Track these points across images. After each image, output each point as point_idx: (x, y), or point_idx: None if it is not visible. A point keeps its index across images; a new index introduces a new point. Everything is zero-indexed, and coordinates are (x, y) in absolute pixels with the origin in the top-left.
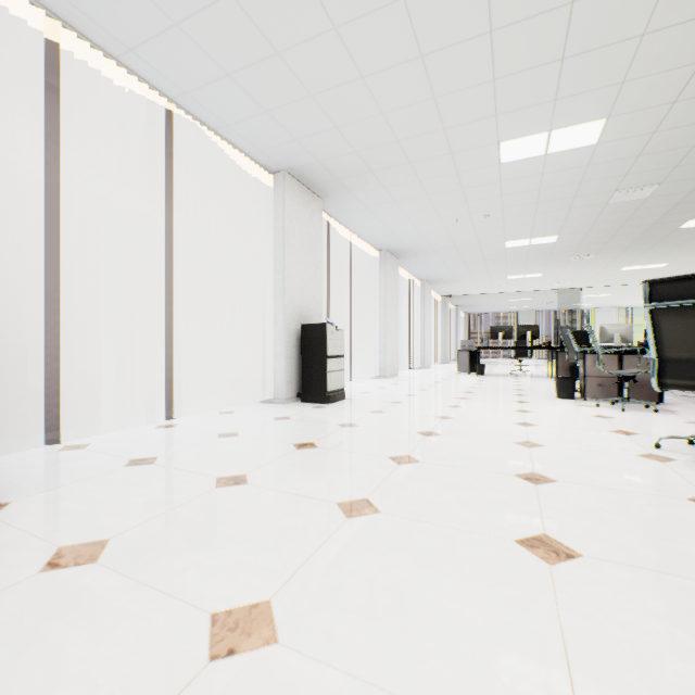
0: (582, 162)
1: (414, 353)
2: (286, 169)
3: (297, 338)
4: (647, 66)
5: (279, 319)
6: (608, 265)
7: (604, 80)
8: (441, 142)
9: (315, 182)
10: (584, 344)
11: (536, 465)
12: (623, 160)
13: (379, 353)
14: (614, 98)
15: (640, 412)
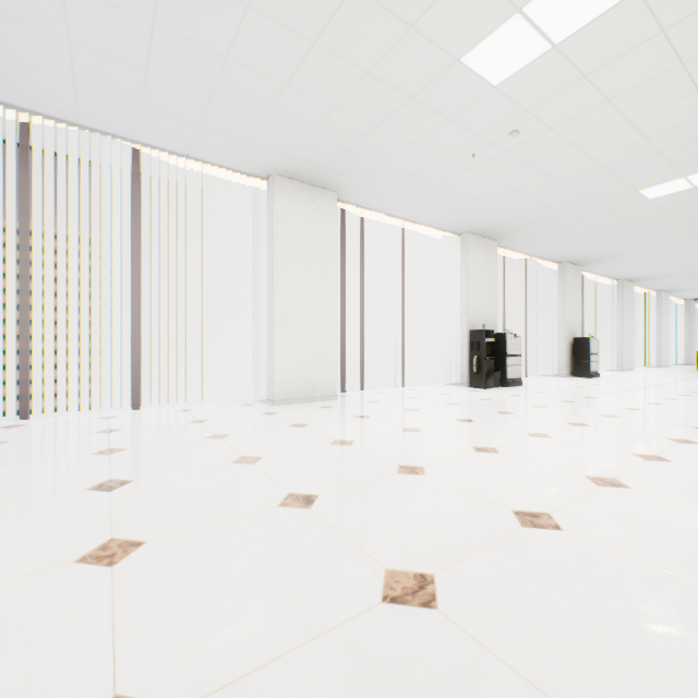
0: None
1: (649, 354)
2: (565, 261)
3: (569, 344)
4: None
5: (561, 335)
6: None
7: None
8: (664, 245)
9: (580, 262)
10: None
11: None
12: None
13: (616, 353)
14: None
15: None
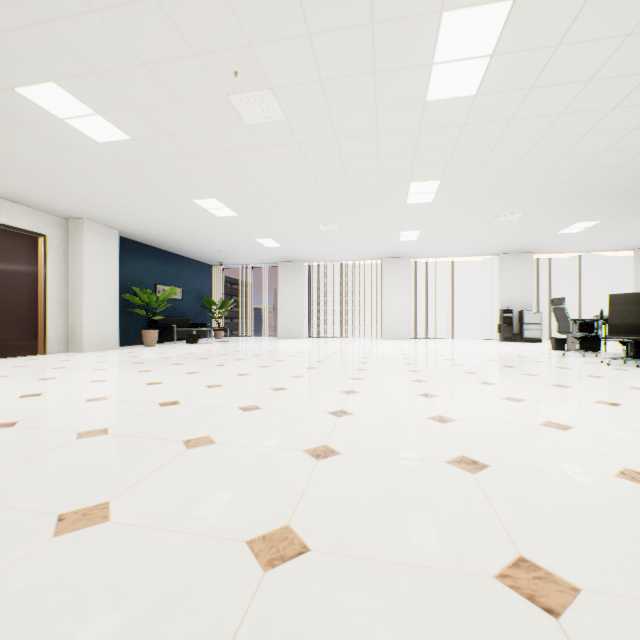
0: None
1: None
2: (637, 248)
3: None
4: None
5: None
6: None
7: None
8: None
9: None
10: None
11: None
12: None
13: None
14: None
15: None
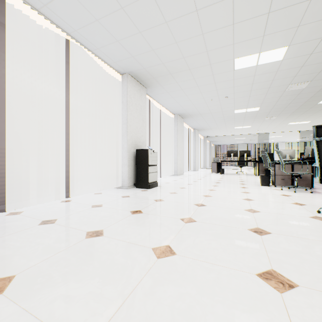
0: (274, 69)
1: (190, 163)
2: (128, 72)
3: (133, 156)
4: (311, 17)
5: (125, 147)
6: (282, 122)
7: (289, 25)
8: (205, 58)
9: (143, 79)
10: (271, 159)
11: (258, 223)
12: (294, 68)
13: (174, 163)
14: (293, 35)
15: (303, 192)
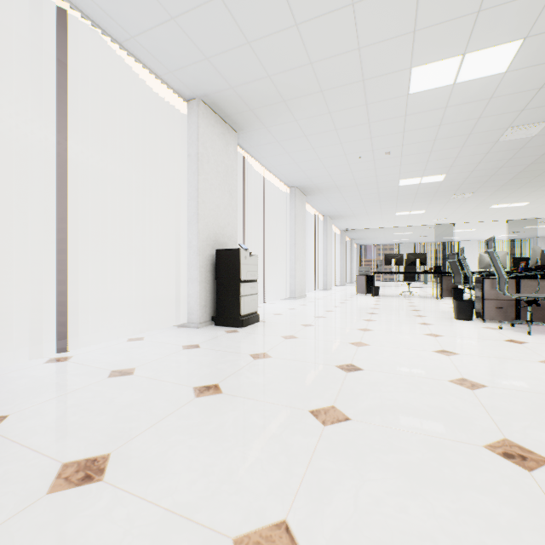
0: (486, 94)
1: (318, 277)
2: (200, 97)
3: (211, 263)
4: None
5: (193, 245)
6: (481, 203)
7: None
8: (354, 66)
9: (229, 113)
10: (462, 270)
11: (501, 423)
12: (525, 92)
13: (289, 277)
14: (539, 10)
15: None
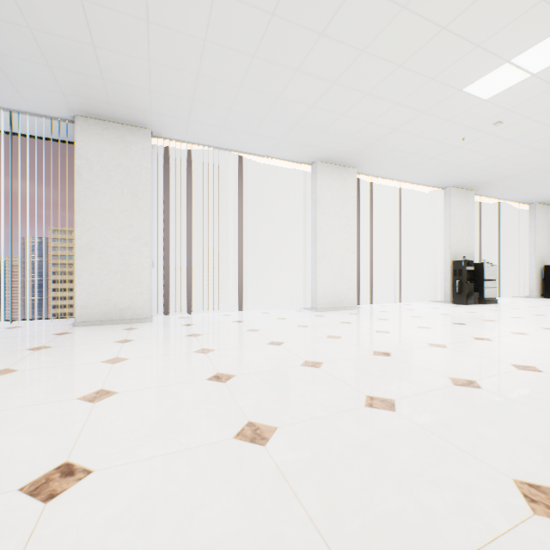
0: None
1: None
2: (536, 202)
3: (539, 271)
4: None
5: (531, 264)
6: None
7: None
8: None
9: None
10: None
11: None
12: None
13: None
14: None
15: None
